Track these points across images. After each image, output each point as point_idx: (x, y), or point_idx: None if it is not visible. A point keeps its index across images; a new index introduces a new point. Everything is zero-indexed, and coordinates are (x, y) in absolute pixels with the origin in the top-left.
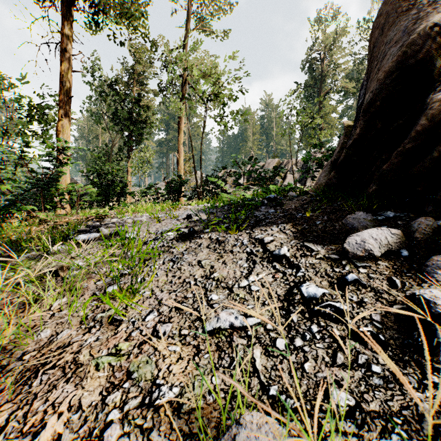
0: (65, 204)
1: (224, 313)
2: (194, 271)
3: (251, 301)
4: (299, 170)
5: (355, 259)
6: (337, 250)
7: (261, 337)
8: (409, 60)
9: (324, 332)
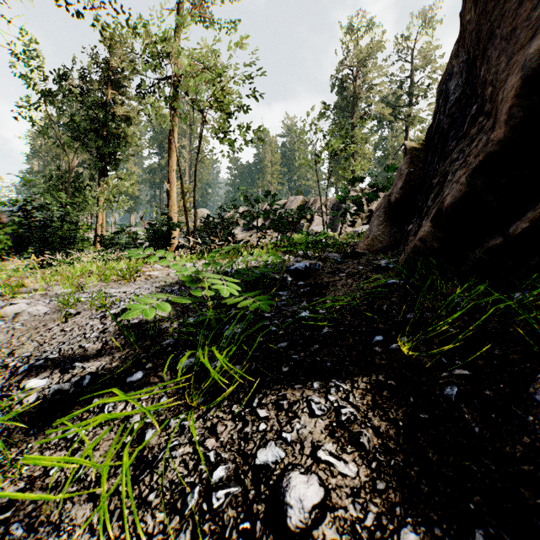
0: None
1: None
2: None
3: None
4: (333, 212)
5: None
6: None
7: None
8: None
9: None
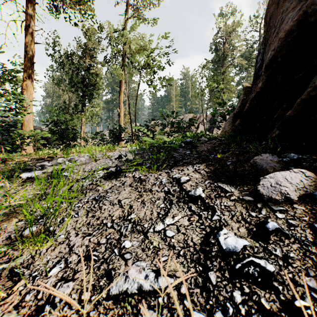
0: (29, 146)
1: (133, 269)
2: (114, 210)
3: (166, 250)
4: (208, 121)
5: (270, 202)
6: (250, 191)
7: (174, 308)
8: (308, 19)
9: (250, 303)
